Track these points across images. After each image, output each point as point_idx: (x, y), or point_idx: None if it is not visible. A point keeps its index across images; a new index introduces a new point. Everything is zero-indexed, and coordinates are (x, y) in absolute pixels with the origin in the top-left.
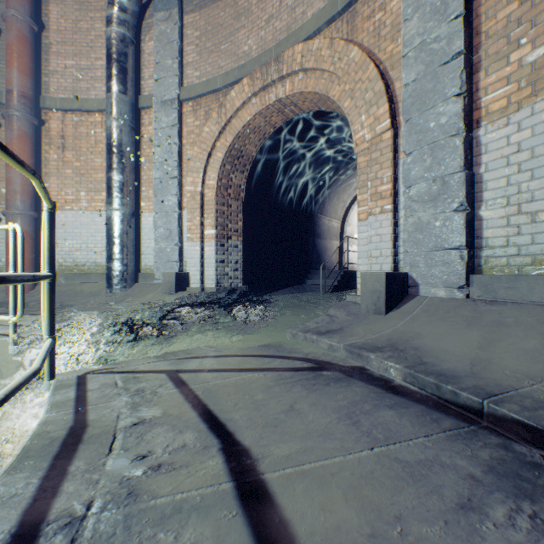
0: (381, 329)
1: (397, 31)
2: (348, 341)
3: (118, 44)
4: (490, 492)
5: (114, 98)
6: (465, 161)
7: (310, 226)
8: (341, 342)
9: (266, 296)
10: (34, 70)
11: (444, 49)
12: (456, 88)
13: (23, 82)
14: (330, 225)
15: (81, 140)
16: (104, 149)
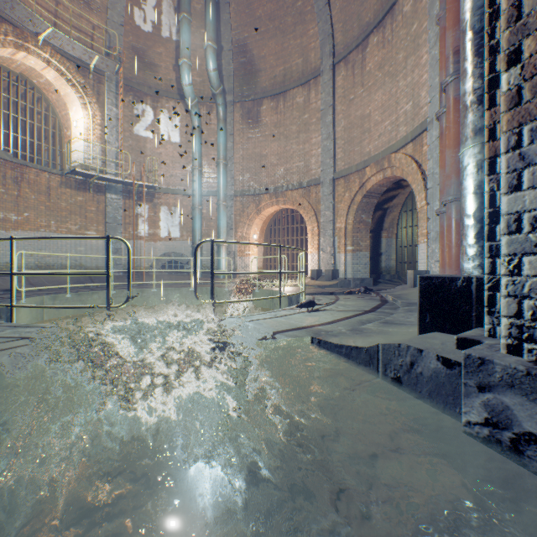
0: None
1: None
2: None
3: None
4: None
5: None
6: None
7: None
8: None
9: None
10: None
11: None
12: None
13: (451, 39)
14: None
15: None
16: None
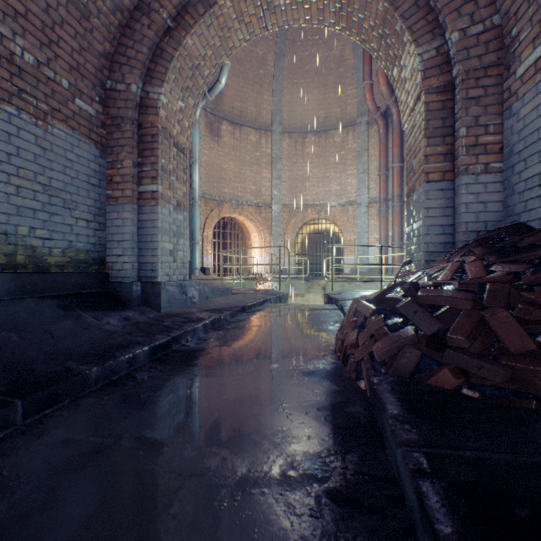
0: None
1: None
2: None
3: None
4: None
5: None
6: None
7: None
8: None
9: None
10: (401, 183)
11: None
12: None
13: (397, 190)
14: None
15: None
16: None
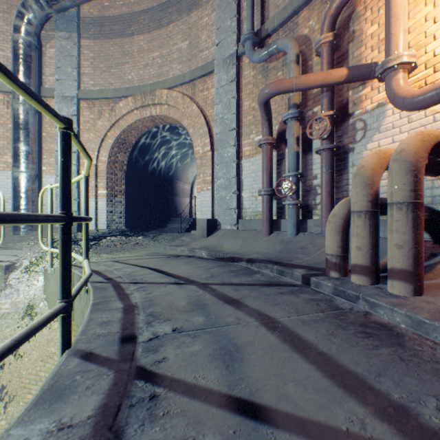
0: (204, 243)
1: (214, 105)
2: (189, 247)
3: (25, 48)
4: (216, 267)
5: None
6: (237, 173)
7: (170, 188)
8: (186, 248)
9: (141, 235)
10: None
11: (230, 125)
12: (234, 143)
13: None
14: (183, 188)
15: None
16: (6, 121)
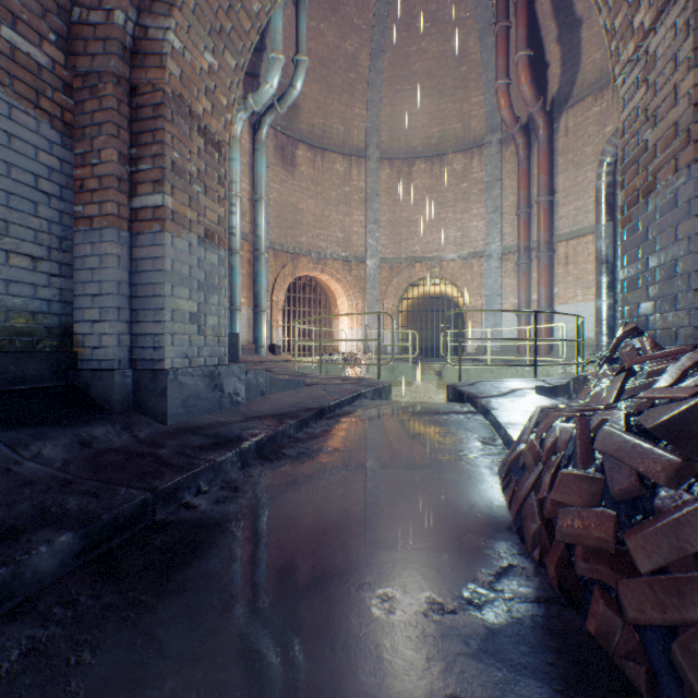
0: None
1: None
2: None
3: (603, 190)
4: None
5: (600, 227)
6: None
7: None
8: None
9: None
10: (550, 224)
11: None
12: None
13: (545, 235)
14: None
15: (577, 256)
16: (593, 258)
